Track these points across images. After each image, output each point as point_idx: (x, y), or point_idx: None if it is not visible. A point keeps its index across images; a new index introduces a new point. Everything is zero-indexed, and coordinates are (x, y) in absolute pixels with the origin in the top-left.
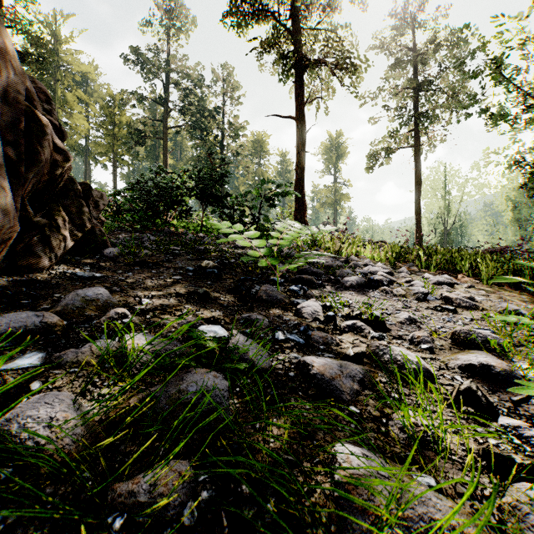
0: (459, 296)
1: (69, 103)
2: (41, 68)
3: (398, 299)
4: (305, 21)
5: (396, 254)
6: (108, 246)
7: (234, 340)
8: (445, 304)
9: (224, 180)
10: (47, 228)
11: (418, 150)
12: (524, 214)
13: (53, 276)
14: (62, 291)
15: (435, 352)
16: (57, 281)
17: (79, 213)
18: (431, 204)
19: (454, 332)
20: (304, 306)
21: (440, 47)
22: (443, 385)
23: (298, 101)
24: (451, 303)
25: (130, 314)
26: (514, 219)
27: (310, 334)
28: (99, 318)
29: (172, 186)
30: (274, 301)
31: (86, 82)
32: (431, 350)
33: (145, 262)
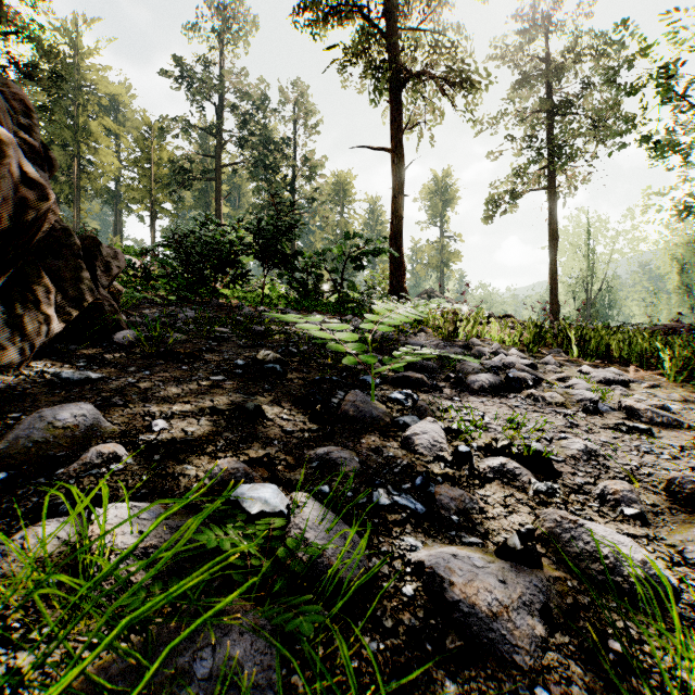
0: (648, 406)
1: (94, 135)
2: (55, 87)
3: (556, 412)
4: (404, 20)
5: (534, 336)
6: (122, 328)
7: (300, 519)
8: (628, 418)
9: (293, 233)
10: (19, 303)
11: (553, 193)
12: (694, 277)
13: (24, 379)
14: (26, 407)
15: (648, 521)
16: (27, 388)
17: (76, 280)
18: (570, 264)
19: (670, 480)
20: (417, 433)
21: (584, 56)
22: (694, 610)
23: (394, 127)
24: (638, 417)
25: (126, 454)
26: (681, 284)
27: (433, 491)
28: (72, 461)
29: (222, 241)
30: (367, 420)
31: (116, 107)
32: (643, 518)
33: (173, 353)
